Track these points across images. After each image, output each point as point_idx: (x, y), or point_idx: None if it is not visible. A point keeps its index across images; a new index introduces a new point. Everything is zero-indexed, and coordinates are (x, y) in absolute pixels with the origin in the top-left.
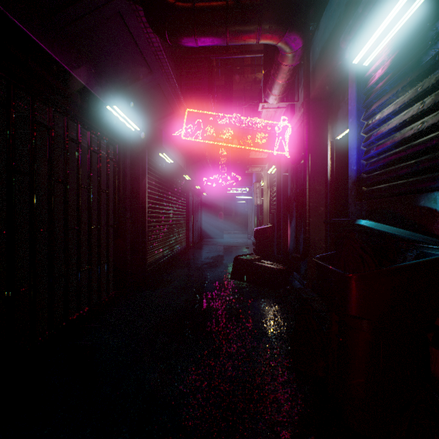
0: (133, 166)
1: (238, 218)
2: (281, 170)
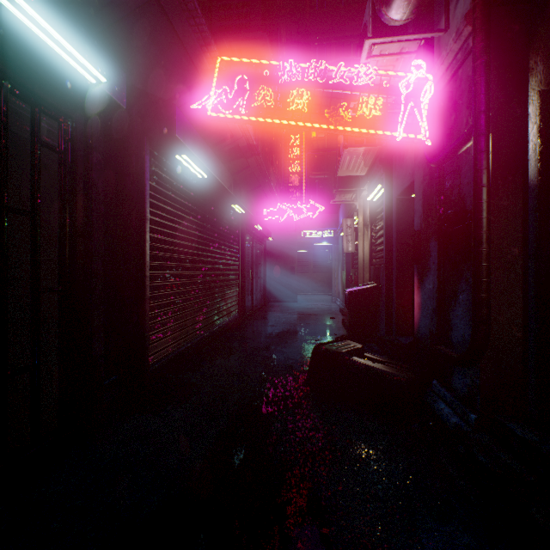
0: (122, 175)
1: (317, 273)
2: (394, 191)
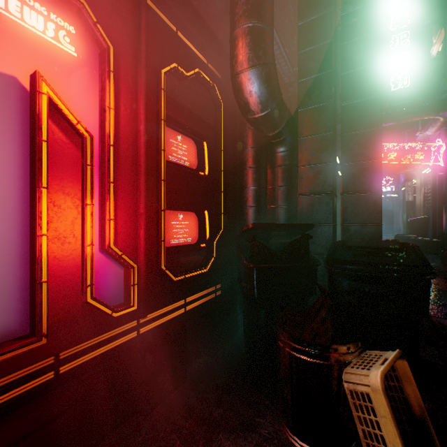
0: None
1: None
2: (436, 171)
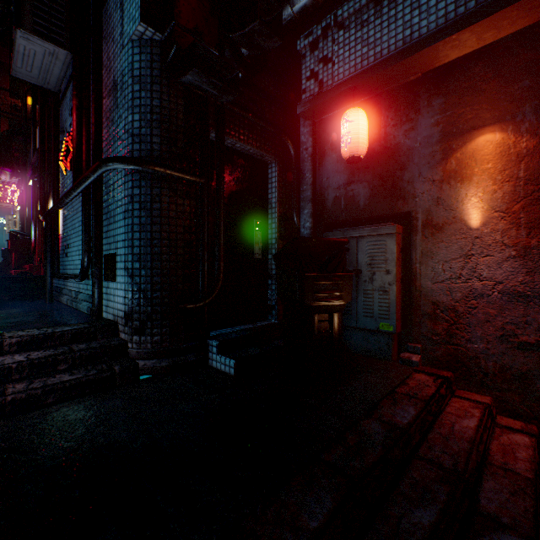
0: None
1: None
2: None
